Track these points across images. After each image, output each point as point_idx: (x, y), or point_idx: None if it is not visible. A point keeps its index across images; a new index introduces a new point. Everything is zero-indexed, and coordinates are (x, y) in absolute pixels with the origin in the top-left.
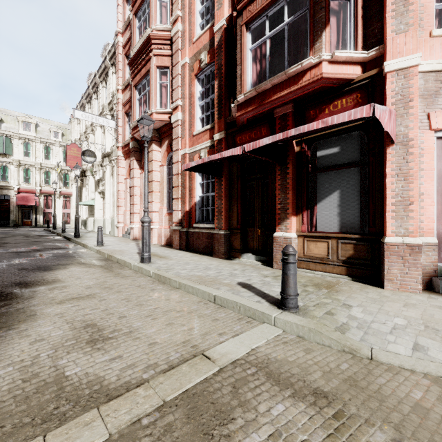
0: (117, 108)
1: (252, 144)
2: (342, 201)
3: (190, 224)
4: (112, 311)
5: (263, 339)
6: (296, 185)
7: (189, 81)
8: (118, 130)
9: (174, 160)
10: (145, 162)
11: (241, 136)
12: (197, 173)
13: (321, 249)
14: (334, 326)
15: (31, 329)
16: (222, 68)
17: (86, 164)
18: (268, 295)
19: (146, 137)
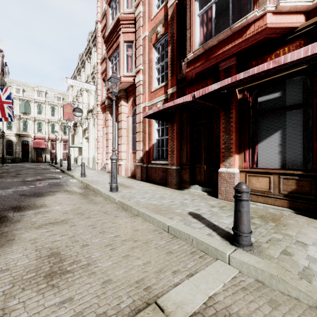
0: (97, 76)
1: (201, 91)
2: (284, 140)
3: (149, 160)
4: (77, 238)
5: (220, 283)
6: (239, 127)
7: (148, 50)
8: (97, 92)
9: (137, 112)
10: (113, 112)
11: (190, 89)
12: (154, 121)
13: (263, 183)
14: (296, 271)
15: (3, 256)
16: (174, 35)
17: (77, 118)
18: (218, 227)
19: (114, 92)
